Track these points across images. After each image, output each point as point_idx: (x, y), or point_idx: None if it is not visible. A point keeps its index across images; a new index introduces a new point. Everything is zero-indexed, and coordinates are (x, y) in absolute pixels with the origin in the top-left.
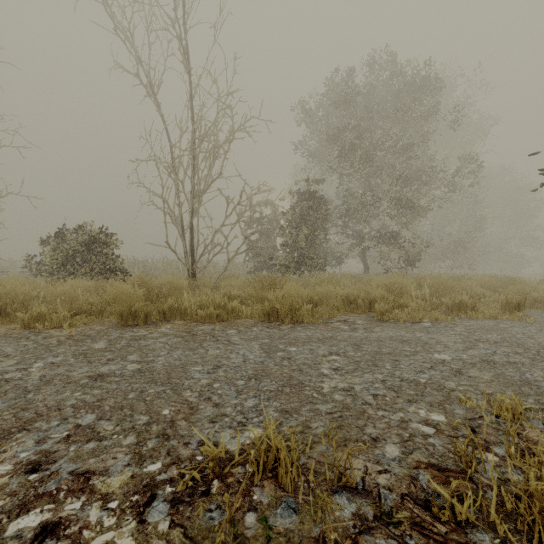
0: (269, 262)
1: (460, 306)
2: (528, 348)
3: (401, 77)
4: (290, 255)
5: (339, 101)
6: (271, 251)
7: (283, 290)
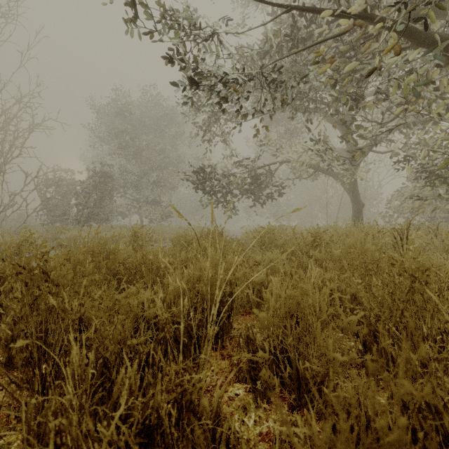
0: (63, 216)
1: (165, 239)
2: (164, 248)
3: (160, 107)
4: (80, 212)
5: (119, 112)
6: (65, 207)
7: (70, 232)
